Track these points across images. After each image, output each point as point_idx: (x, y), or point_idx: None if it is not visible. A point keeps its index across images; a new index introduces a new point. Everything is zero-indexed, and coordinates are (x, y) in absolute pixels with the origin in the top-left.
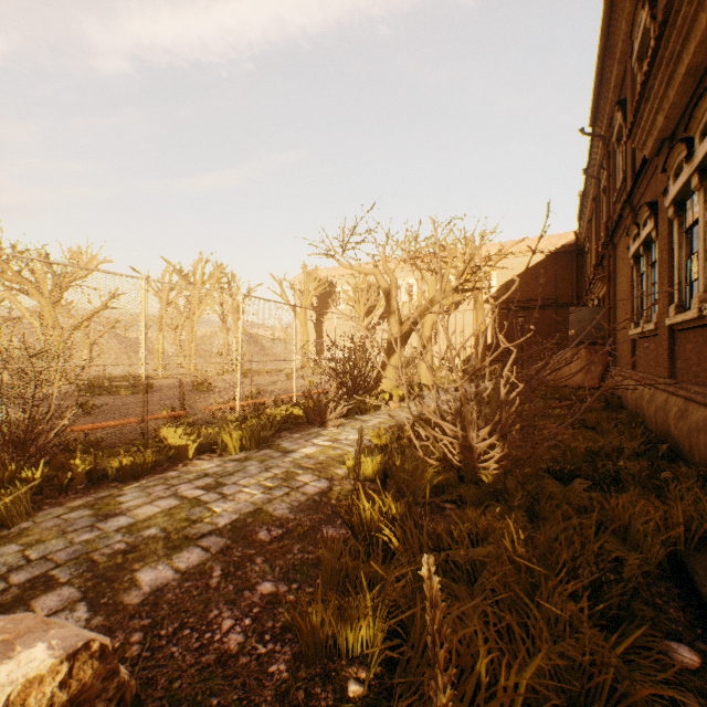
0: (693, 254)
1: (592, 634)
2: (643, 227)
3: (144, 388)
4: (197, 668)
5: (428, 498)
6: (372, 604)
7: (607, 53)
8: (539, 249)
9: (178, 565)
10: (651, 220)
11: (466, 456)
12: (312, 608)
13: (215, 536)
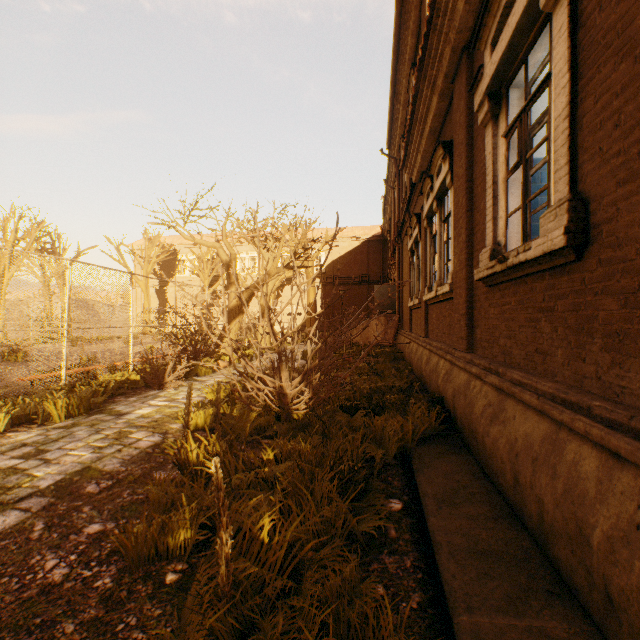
0: (436, 253)
1: (334, 497)
2: (414, 230)
3: None
4: (18, 603)
5: (250, 437)
6: (191, 517)
7: (395, 98)
8: (357, 236)
9: None
10: (417, 226)
11: (283, 401)
12: (136, 527)
13: (37, 497)
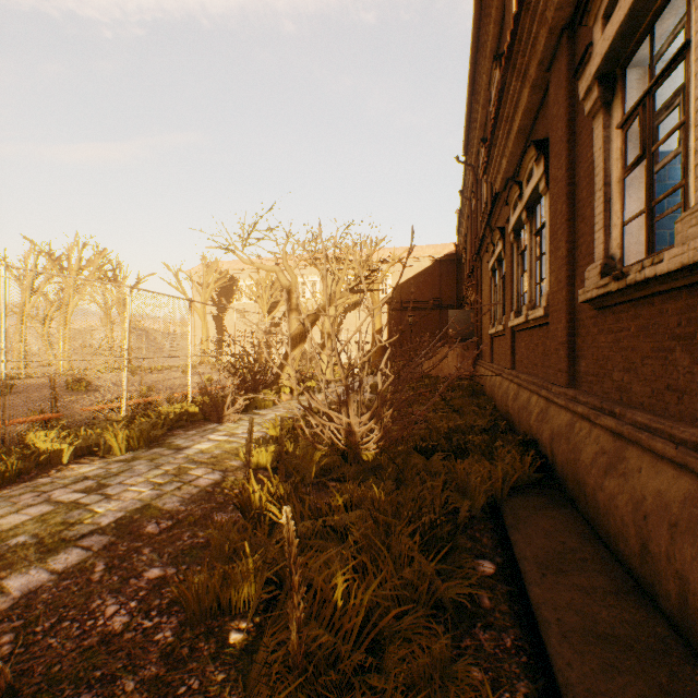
0: (524, 272)
1: (417, 556)
2: (497, 246)
3: (4, 388)
4: (79, 652)
5: (315, 479)
6: (255, 568)
7: (474, 97)
8: (427, 256)
9: (54, 566)
10: (501, 242)
11: (350, 440)
12: (197, 577)
13: (98, 535)
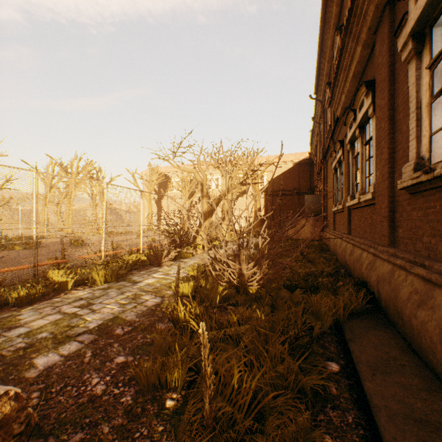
0: (357, 170)
1: (286, 358)
2: (338, 153)
3: (35, 244)
4: (76, 406)
5: (219, 304)
6: (181, 359)
7: (322, 56)
8: (290, 160)
9: (62, 352)
10: (340, 150)
11: (241, 279)
12: (146, 364)
13: (88, 334)
